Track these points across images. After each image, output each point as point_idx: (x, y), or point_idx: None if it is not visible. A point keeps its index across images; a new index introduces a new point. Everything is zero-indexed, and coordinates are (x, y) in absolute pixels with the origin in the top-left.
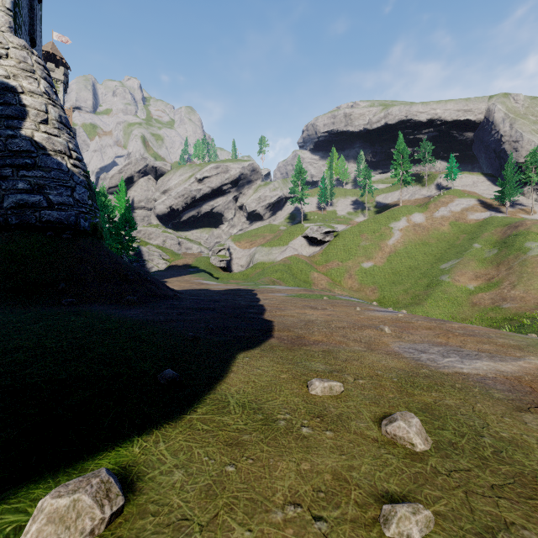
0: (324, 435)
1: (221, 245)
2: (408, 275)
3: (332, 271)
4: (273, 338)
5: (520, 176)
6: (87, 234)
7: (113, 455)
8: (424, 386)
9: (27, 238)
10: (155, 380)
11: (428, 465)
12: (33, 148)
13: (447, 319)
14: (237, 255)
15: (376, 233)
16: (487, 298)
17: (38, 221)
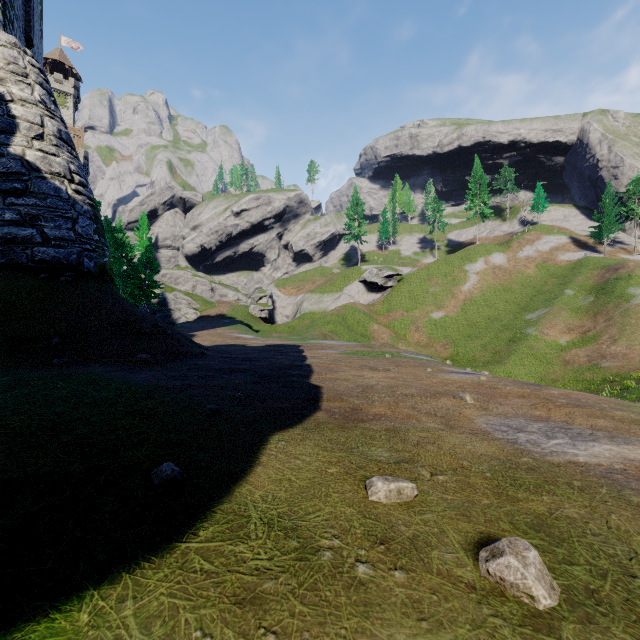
0: (392, 577)
1: (262, 291)
2: (487, 327)
3: (395, 323)
4: (320, 411)
5: (621, 208)
6: (93, 276)
7: (43, 629)
8: (530, 484)
9: (14, 281)
10: (147, 479)
11: (562, 639)
12: (24, 169)
13: (534, 381)
14: (281, 304)
15: (448, 277)
16: (582, 354)
17: (29, 260)
